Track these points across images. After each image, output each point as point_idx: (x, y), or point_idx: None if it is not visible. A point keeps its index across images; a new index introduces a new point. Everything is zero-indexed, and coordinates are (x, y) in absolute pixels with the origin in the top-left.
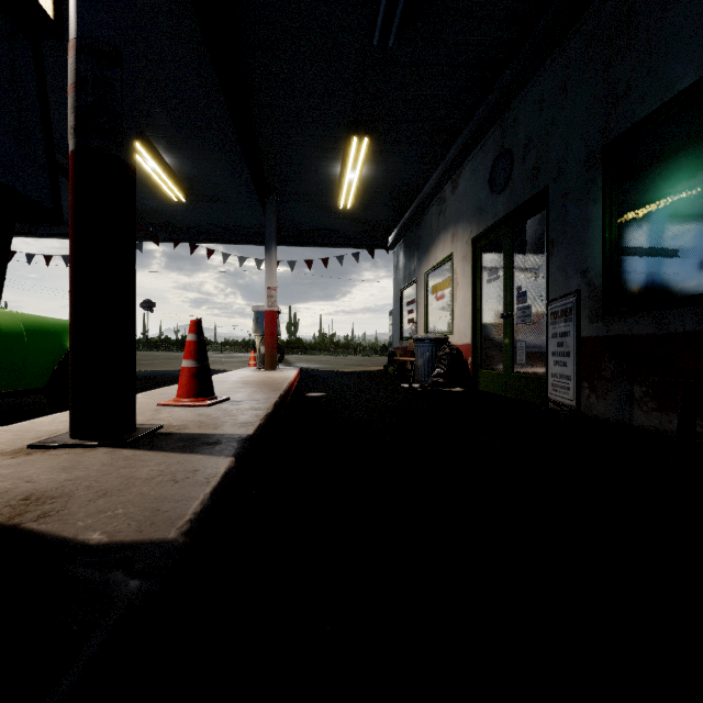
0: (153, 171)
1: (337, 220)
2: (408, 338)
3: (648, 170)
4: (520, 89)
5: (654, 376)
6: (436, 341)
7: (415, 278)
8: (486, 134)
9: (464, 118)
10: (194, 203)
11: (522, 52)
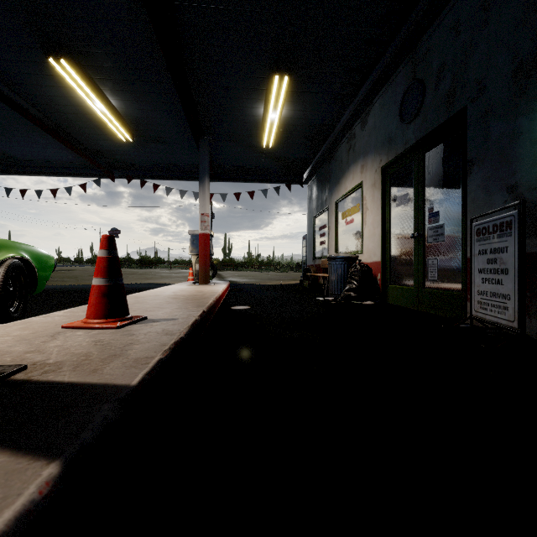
0: (101, 113)
1: (261, 158)
2: (320, 257)
3: None
4: (433, 19)
5: None
6: (348, 259)
7: (327, 206)
8: (395, 70)
9: (375, 56)
10: (141, 144)
11: None
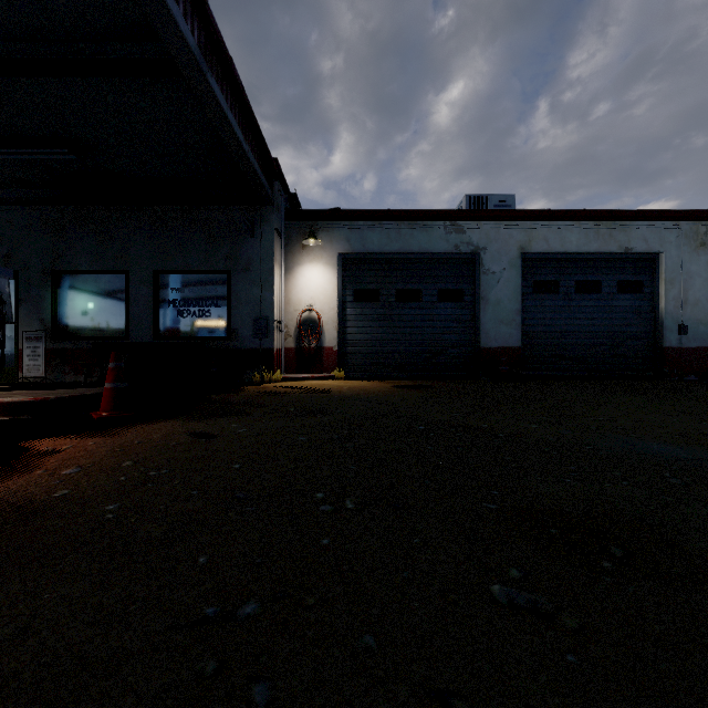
0: None
1: None
2: None
3: (71, 289)
4: None
5: (74, 363)
6: None
7: None
8: None
9: None
10: None
11: (1, 192)
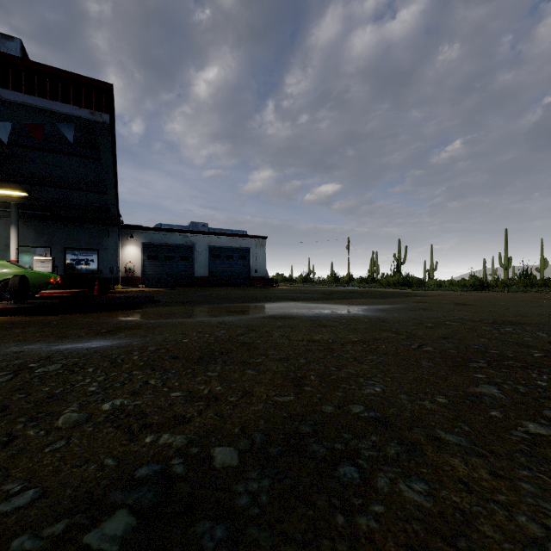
0: None
1: None
2: None
3: (21, 253)
4: None
5: None
6: None
7: None
8: None
9: None
10: None
11: None
